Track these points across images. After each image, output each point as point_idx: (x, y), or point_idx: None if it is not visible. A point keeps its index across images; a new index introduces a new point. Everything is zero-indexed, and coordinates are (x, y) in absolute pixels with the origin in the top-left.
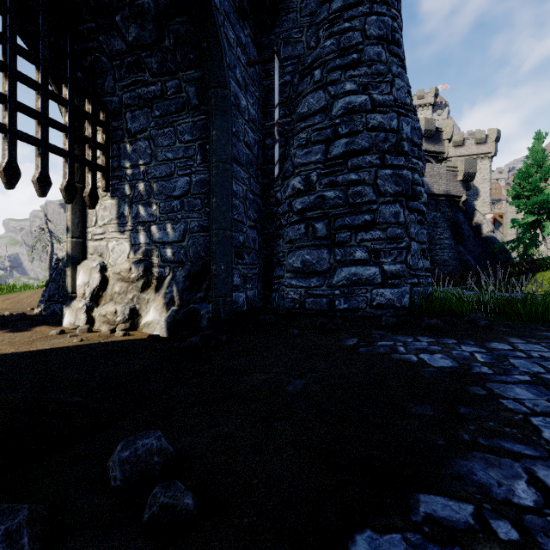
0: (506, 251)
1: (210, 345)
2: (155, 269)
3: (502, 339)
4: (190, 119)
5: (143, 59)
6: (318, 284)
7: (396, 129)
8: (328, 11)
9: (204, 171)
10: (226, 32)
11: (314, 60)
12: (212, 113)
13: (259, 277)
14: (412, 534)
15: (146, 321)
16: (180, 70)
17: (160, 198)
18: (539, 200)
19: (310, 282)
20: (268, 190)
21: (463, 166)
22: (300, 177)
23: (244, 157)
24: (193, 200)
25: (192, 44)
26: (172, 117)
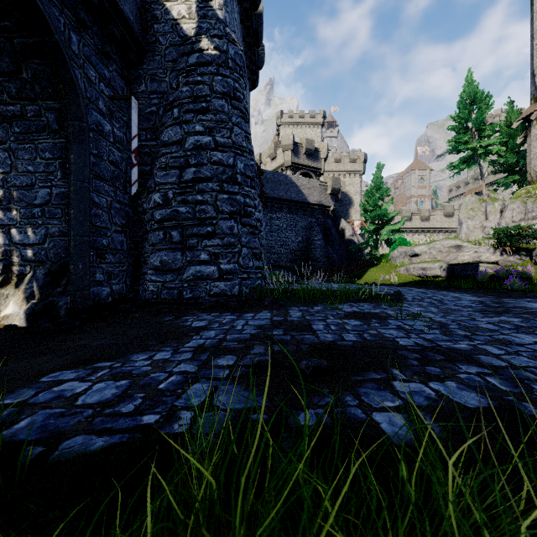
0: (360, 251)
1: (63, 329)
2: (16, 267)
3: (259, 311)
4: (51, 140)
5: (0, 82)
6: (172, 279)
7: (232, 165)
8: (186, 63)
9: (64, 186)
10: (86, 72)
11: (174, 100)
12: (70, 140)
13: (127, 273)
14: (80, 369)
15: (5, 314)
16: (39, 98)
17: (20, 205)
18: (377, 214)
19: (166, 277)
20: (137, 200)
21: (331, 182)
22: (160, 193)
23: (109, 173)
24: (54, 209)
25: (50, 81)
26: (33, 135)
